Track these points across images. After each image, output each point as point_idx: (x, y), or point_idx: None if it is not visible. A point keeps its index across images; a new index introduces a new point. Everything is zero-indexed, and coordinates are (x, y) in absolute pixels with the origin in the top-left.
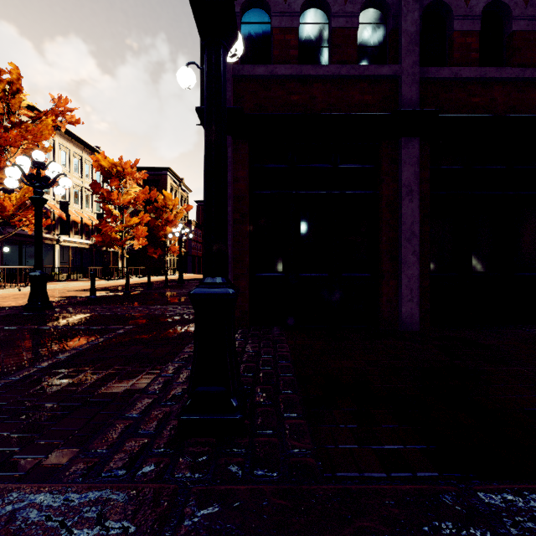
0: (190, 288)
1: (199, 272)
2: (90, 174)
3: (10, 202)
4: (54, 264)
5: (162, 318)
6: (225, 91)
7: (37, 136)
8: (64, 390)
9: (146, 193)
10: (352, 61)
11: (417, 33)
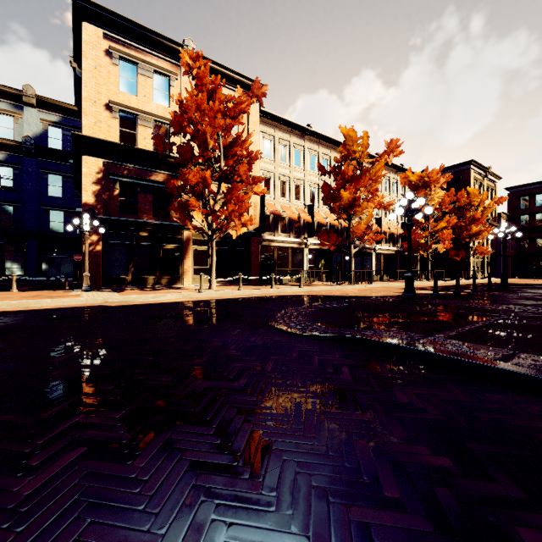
0: (524, 293)
1: (512, 276)
2: (394, 190)
3: (360, 226)
4: (371, 268)
5: (529, 314)
6: None
7: (378, 175)
8: (511, 337)
9: (451, 196)
10: None
11: None
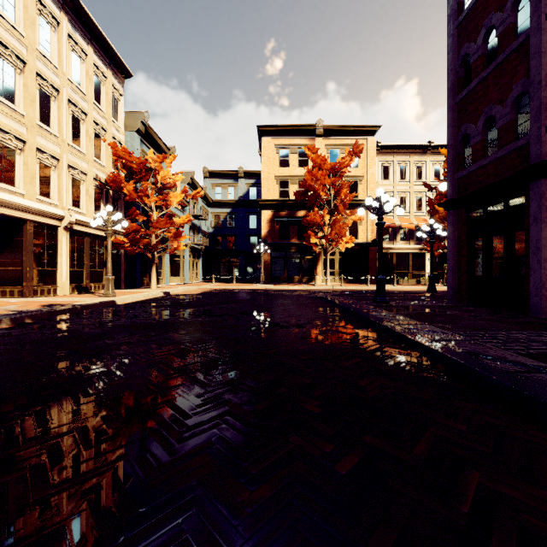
0: None
1: None
2: None
3: None
4: None
5: None
6: (381, 237)
7: None
8: None
9: None
10: (507, 143)
11: (540, 105)
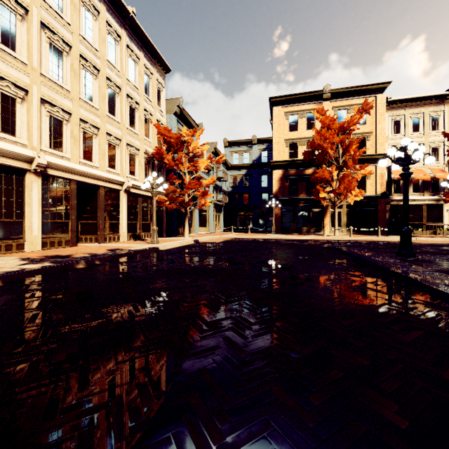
0: None
1: None
2: None
3: None
4: None
5: None
6: (406, 188)
7: None
8: None
9: None
10: None
11: None
